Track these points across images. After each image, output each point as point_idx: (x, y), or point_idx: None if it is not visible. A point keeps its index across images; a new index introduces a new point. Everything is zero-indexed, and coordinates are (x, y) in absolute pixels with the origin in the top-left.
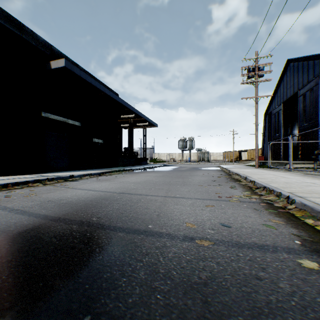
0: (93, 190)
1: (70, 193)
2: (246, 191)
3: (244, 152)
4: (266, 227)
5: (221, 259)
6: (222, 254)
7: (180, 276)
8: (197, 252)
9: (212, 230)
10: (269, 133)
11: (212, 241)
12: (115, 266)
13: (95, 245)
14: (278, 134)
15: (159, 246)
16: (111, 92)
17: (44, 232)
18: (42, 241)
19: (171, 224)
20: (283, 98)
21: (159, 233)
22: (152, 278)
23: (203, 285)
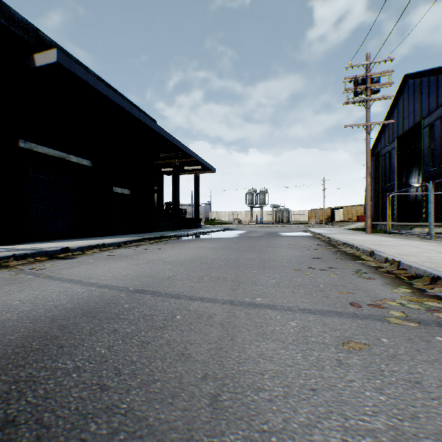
0: (85, 282)
1: (27, 293)
2: (398, 286)
3: (338, 210)
4: None
5: None
6: None
7: None
8: None
9: None
10: (376, 182)
11: None
12: None
13: None
14: (389, 183)
15: None
16: (142, 113)
17: None
18: None
19: None
20: (398, 132)
21: None
22: None
23: None
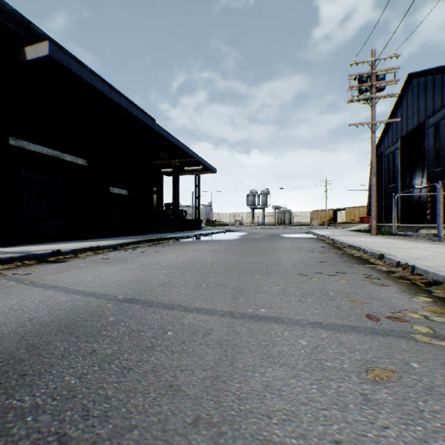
0: (71, 289)
1: (3, 302)
2: (416, 294)
3: (340, 212)
4: None
5: None
6: None
7: None
8: None
9: None
10: (379, 183)
11: None
12: None
13: None
14: (393, 184)
15: None
16: (140, 111)
17: None
18: None
19: None
20: (402, 132)
21: None
22: None
23: None
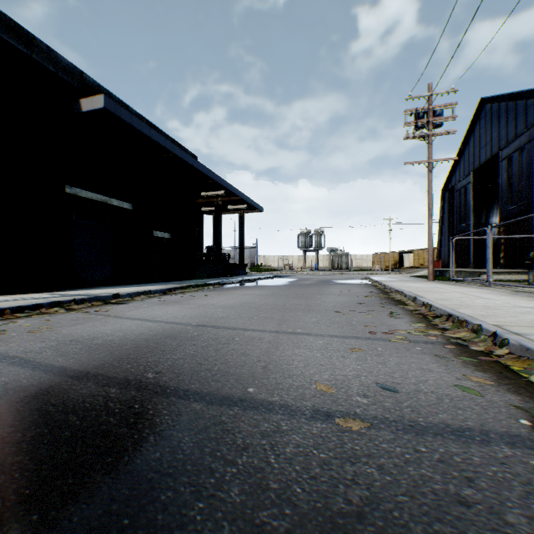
0: (152, 320)
1: (111, 326)
2: (418, 323)
3: (407, 254)
4: (461, 391)
5: (386, 459)
6: (387, 447)
7: (309, 498)
8: (340, 443)
9: (364, 397)
10: (450, 222)
11: (365, 420)
12: (184, 475)
13: (148, 428)
14: (465, 223)
15: (267, 431)
16: (184, 152)
17: (57, 402)
18: (51, 420)
19: (288, 385)
20: (474, 164)
21: (267, 404)
22: (256, 503)
23: (356, 519)
